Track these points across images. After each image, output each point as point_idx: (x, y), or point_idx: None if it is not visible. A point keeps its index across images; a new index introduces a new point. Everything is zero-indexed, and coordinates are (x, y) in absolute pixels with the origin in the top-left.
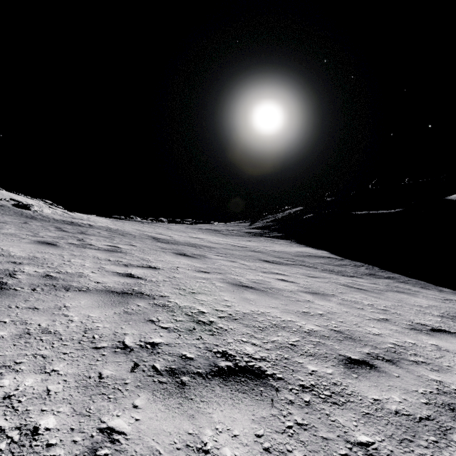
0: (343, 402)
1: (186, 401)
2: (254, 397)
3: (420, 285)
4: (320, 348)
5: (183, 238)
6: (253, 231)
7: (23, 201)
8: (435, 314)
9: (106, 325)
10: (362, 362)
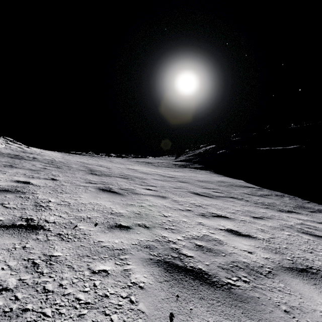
0: None
1: None
2: None
3: None
4: None
5: (120, 169)
6: (178, 163)
7: None
8: None
9: None
10: None
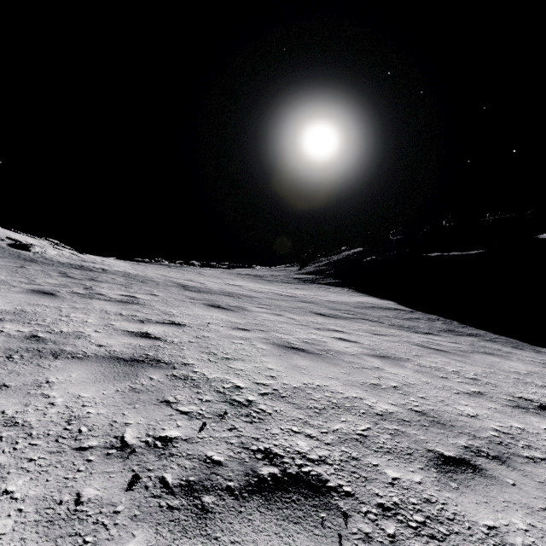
0: (445, 535)
1: (207, 543)
2: (312, 531)
3: (511, 344)
4: (401, 440)
5: (218, 285)
6: (303, 277)
7: (23, 241)
8: (539, 384)
9: (101, 411)
10: (460, 461)
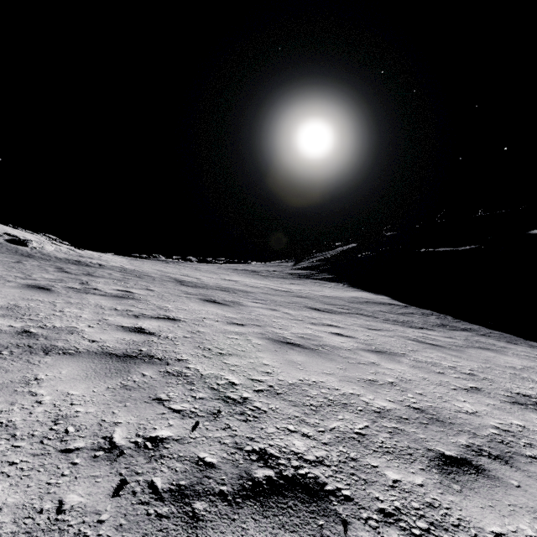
0: None
1: None
2: None
3: (505, 339)
4: (400, 439)
5: (214, 280)
6: (298, 273)
7: (20, 236)
8: (536, 379)
9: (90, 410)
10: (462, 461)
